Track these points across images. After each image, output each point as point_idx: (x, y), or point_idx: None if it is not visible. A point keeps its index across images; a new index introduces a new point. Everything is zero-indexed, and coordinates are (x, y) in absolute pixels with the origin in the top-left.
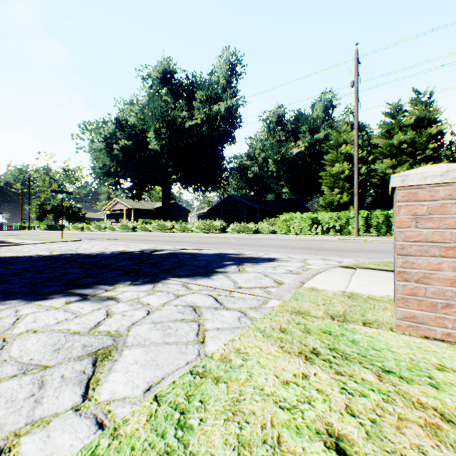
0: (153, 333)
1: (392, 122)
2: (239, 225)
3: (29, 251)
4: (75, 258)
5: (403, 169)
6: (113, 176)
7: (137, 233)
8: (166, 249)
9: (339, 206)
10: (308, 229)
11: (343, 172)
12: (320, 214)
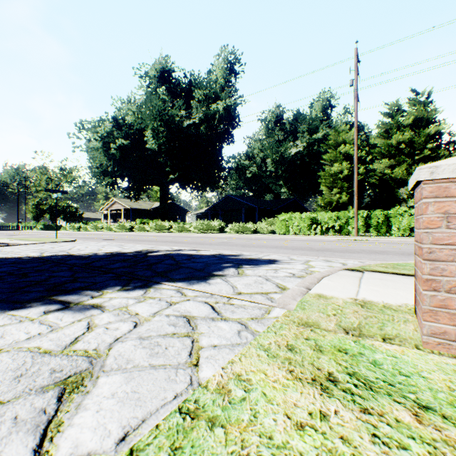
0: (138, 353)
1: (390, 122)
2: (237, 225)
3: (19, 252)
4: (66, 260)
5: (401, 169)
6: (110, 175)
7: (135, 233)
8: (162, 250)
9: (338, 206)
10: (307, 229)
11: (341, 172)
12: (319, 214)
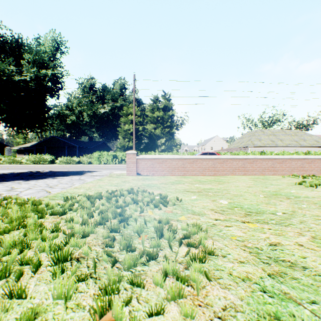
0: (86, 178)
1: (154, 105)
2: (66, 158)
3: None
4: None
5: (159, 130)
6: None
7: None
8: (43, 170)
9: (128, 148)
10: (111, 161)
11: (130, 130)
12: (118, 153)
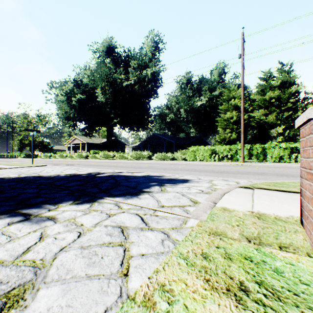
0: (78, 263)
1: (265, 84)
2: (160, 154)
3: (3, 174)
4: (36, 180)
5: (272, 116)
6: (72, 120)
7: (89, 160)
8: (107, 172)
9: (229, 142)
10: (208, 157)
11: (232, 118)
12: (217, 147)
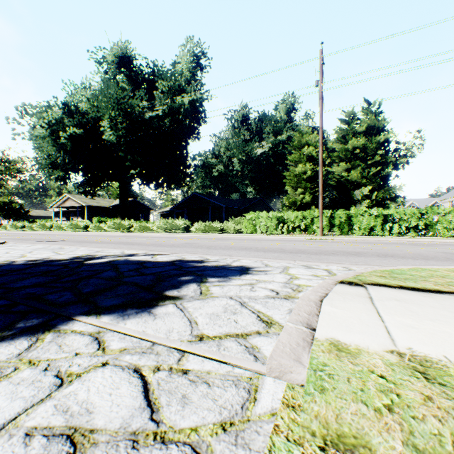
0: None
1: (347, 129)
2: (203, 224)
3: None
4: None
5: (356, 172)
6: (61, 168)
7: (89, 233)
8: (107, 256)
9: (302, 206)
10: (274, 229)
11: (305, 173)
12: (286, 213)
